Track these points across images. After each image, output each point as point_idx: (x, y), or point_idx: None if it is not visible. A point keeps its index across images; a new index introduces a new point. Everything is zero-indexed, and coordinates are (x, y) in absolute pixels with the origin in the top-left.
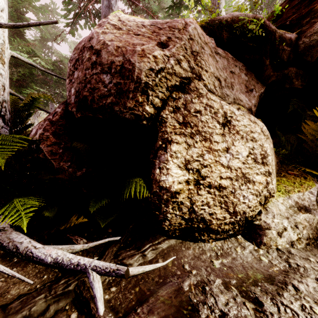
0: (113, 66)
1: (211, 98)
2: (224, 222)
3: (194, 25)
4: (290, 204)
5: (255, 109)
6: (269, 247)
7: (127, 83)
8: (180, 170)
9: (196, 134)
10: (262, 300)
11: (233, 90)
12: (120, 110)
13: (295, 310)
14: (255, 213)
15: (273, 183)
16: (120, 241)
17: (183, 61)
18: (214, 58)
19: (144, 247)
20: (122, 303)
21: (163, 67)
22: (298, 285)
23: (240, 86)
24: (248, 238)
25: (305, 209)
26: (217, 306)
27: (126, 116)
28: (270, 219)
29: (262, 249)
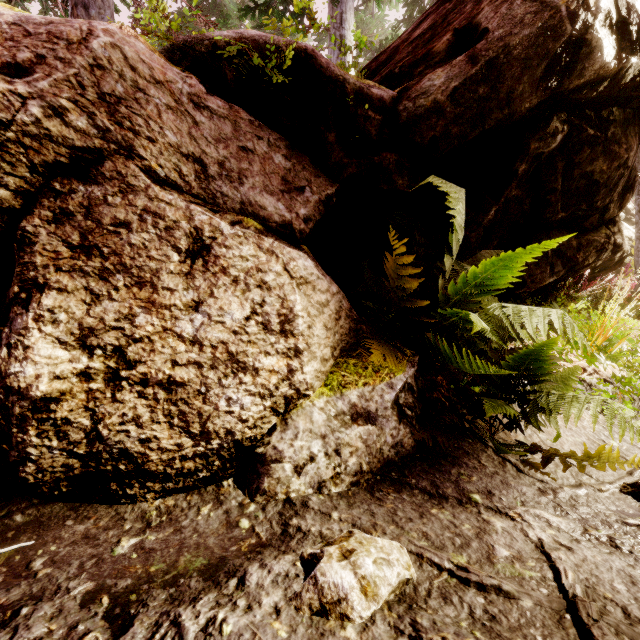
0: None
1: (160, 198)
2: (180, 455)
3: (109, 38)
4: (339, 409)
5: (308, 225)
6: (272, 498)
7: None
8: (64, 349)
9: (116, 273)
10: (137, 620)
11: (242, 185)
12: None
13: (186, 632)
14: (262, 432)
15: (304, 370)
16: None
17: (71, 112)
18: (188, 116)
19: None
20: None
21: (4, 119)
22: (253, 573)
23: (267, 179)
24: (240, 483)
25: (367, 418)
26: None
27: None
28: (287, 442)
29: (257, 503)
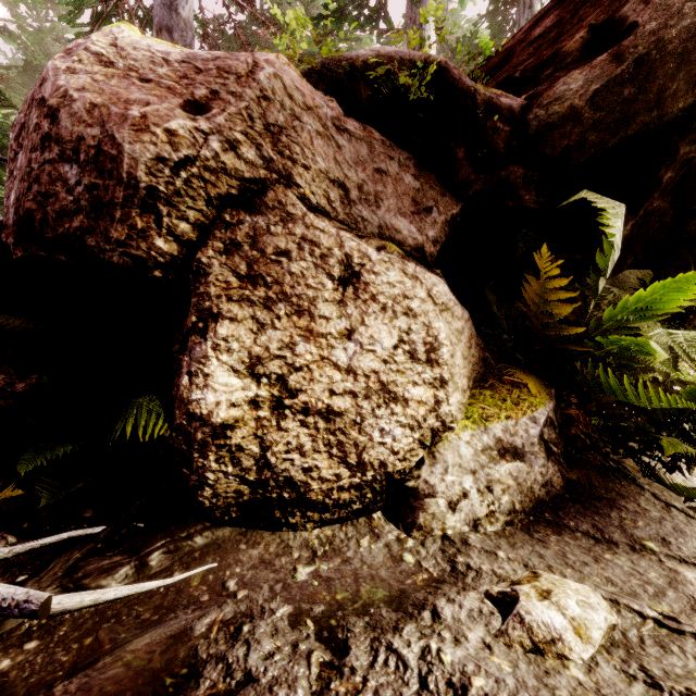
0: (83, 148)
1: (315, 225)
2: (338, 485)
3: (272, 69)
4: (485, 444)
5: (436, 248)
6: (429, 534)
7: (111, 187)
8: (237, 377)
9: (278, 301)
10: (352, 644)
11: (379, 208)
12: (98, 245)
13: (406, 659)
14: (410, 465)
15: (450, 401)
16: (99, 537)
17: (243, 145)
18: (333, 140)
19: (151, 546)
20: (35, 675)
21: (191, 155)
22: (444, 607)
23: (399, 201)
24: (392, 517)
25: (515, 454)
26: (245, 664)
27: (114, 258)
28: (438, 476)
29: (414, 538)
